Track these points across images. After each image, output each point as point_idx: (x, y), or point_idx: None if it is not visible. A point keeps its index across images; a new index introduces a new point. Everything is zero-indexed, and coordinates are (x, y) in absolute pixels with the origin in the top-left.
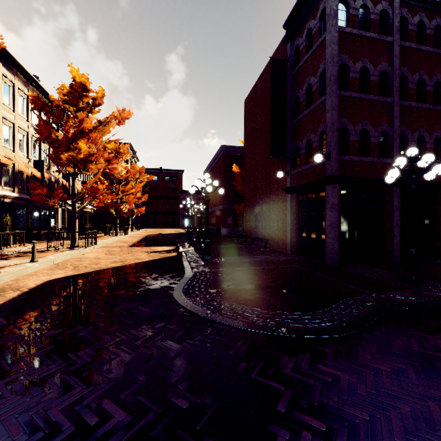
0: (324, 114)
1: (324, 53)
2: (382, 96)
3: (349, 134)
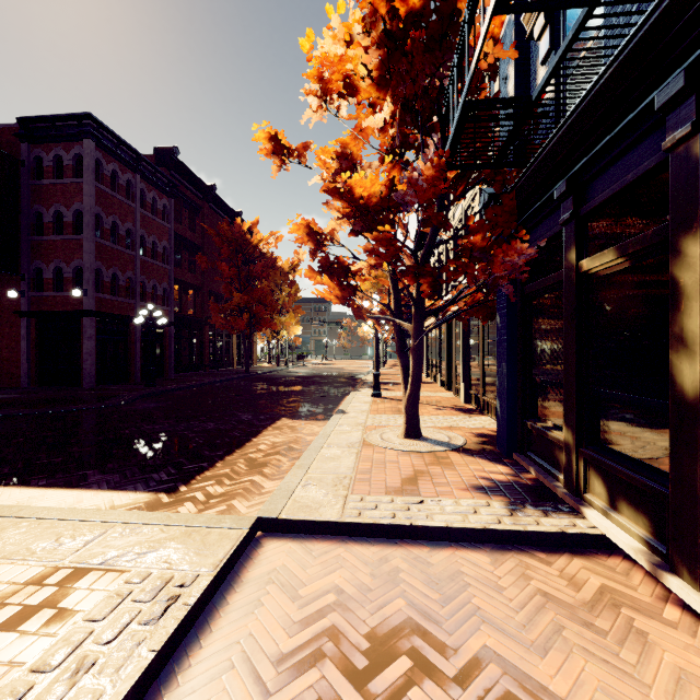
0: (80, 251)
1: (80, 195)
2: (128, 247)
3: (103, 275)
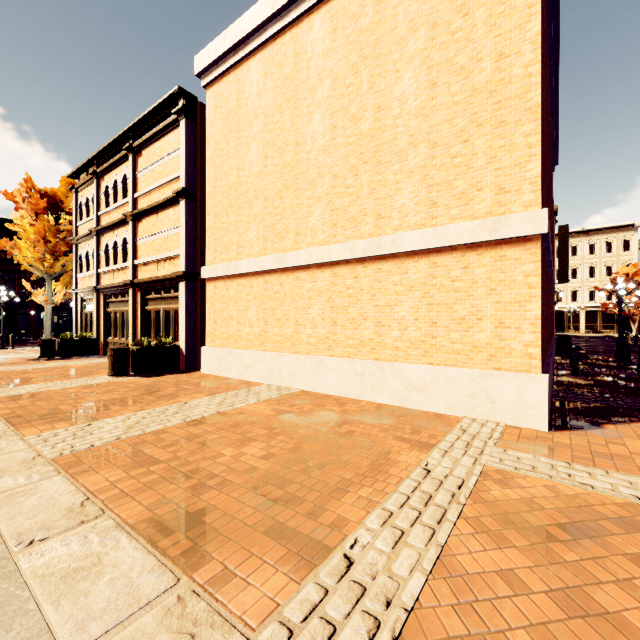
0: None
1: None
2: None
3: None
